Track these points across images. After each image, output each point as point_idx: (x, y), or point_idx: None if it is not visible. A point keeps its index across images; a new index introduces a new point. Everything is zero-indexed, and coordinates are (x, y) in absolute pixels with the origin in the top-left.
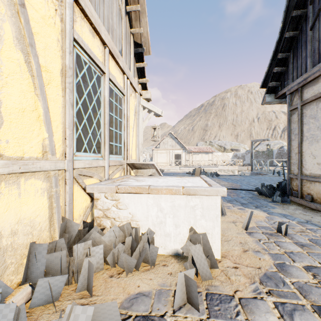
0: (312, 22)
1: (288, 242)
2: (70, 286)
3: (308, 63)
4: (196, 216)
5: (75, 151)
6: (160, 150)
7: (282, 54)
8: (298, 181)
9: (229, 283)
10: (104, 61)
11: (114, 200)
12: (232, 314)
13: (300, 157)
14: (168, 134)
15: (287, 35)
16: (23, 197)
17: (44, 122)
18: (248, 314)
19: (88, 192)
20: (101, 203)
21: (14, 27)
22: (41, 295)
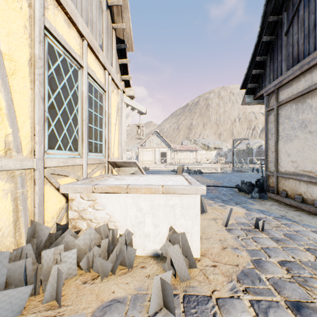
0: (287, 28)
1: (264, 237)
2: (37, 297)
3: (283, 67)
4: (175, 216)
5: (47, 149)
6: (146, 148)
7: (260, 57)
8: (274, 178)
9: (207, 283)
10: (81, 55)
11: (91, 200)
12: (209, 316)
13: (276, 155)
14: (154, 132)
15: (264, 39)
16: None
17: (7, 116)
18: (224, 315)
19: (61, 192)
20: (76, 204)
21: None
22: (0, 311)
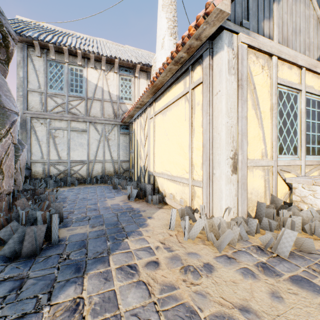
0: None
1: None
2: (278, 231)
3: None
4: None
5: (277, 155)
6: None
7: None
8: None
9: None
10: (299, 81)
11: (311, 190)
12: None
13: None
14: None
15: None
16: (254, 178)
17: (262, 140)
18: None
19: (287, 182)
20: (298, 191)
21: (251, 101)
22: (264, 225)
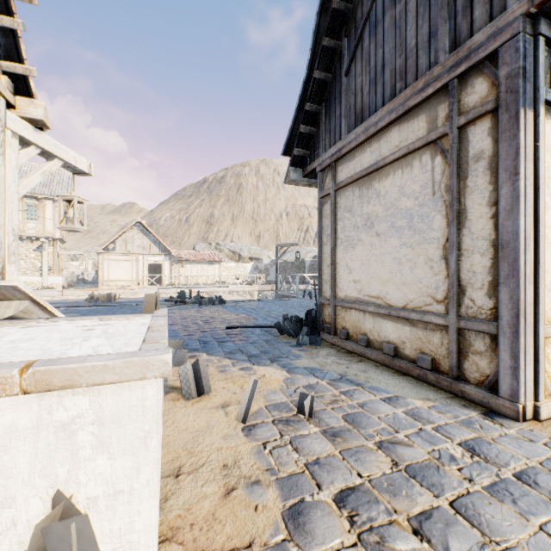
0: (348, 64)
1: (313, 433)
2: None
3: (343, 127)
4: (78, 453)
5: None
6: (117, 255)
7: (312, 106)
8: (331, 309)
9: None
10: None
11: None
12: None
13: (333, 271)
14: (135, 224)
15: (317, 75)
16: None
17: None
18: None
19: None
20: None
21: None
22: None
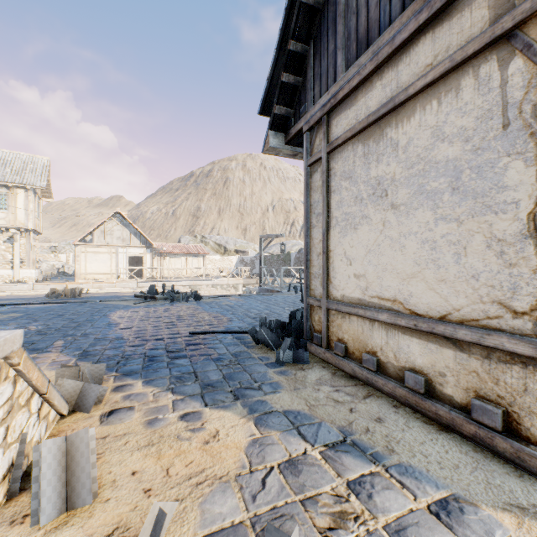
0: None
1: None
2: None
3: (340, 63)
4: None
5: None
6: (95, 247)
7: (296, 44)
8: (322, 313)
9: None
10: None
11: None
12: None
13: (326, 261)
14: (115, 215)
15: None
16: None
17: None
18: None
19: None
20: None
21: None
22: None
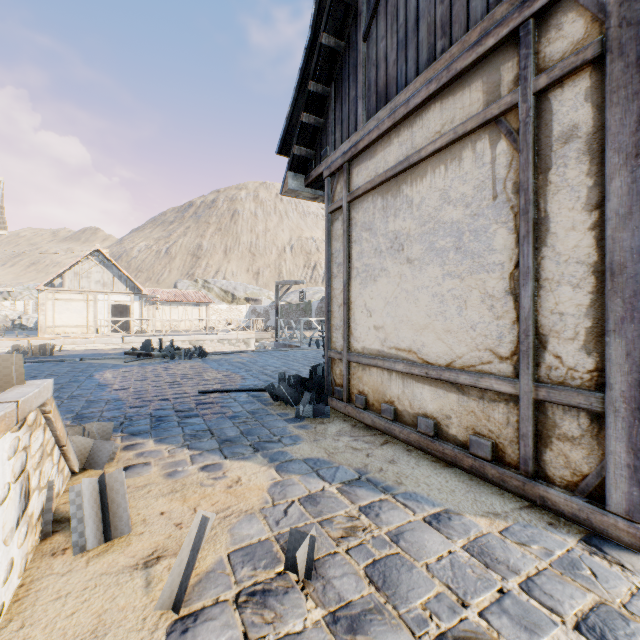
0: (367, 24)
1: (312, 627)
2: None
3: (361, 112)
4: None
5: None
6: (66, 293)
7: (317, 85)
8: (343, 366)
9: None
10: None
11: None
12: None
13: (347, 313)
14: (92, 253)
15: (325, 40)
16: None
17: None
18: None
19: None
20: None
21: None
22: None
